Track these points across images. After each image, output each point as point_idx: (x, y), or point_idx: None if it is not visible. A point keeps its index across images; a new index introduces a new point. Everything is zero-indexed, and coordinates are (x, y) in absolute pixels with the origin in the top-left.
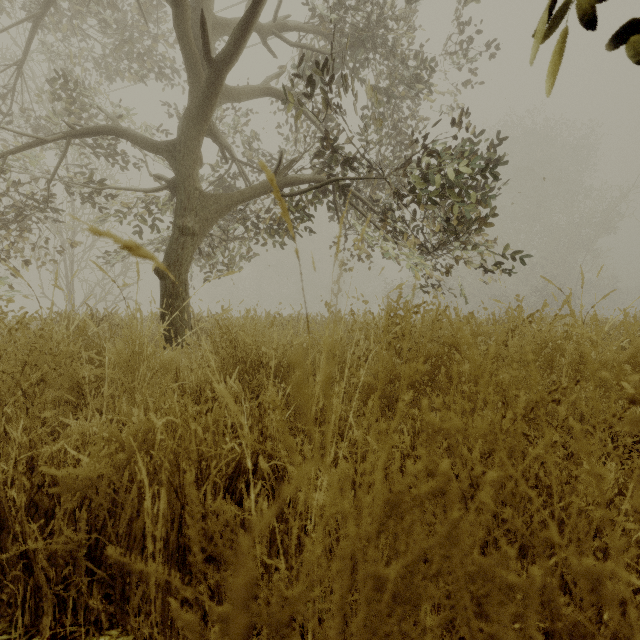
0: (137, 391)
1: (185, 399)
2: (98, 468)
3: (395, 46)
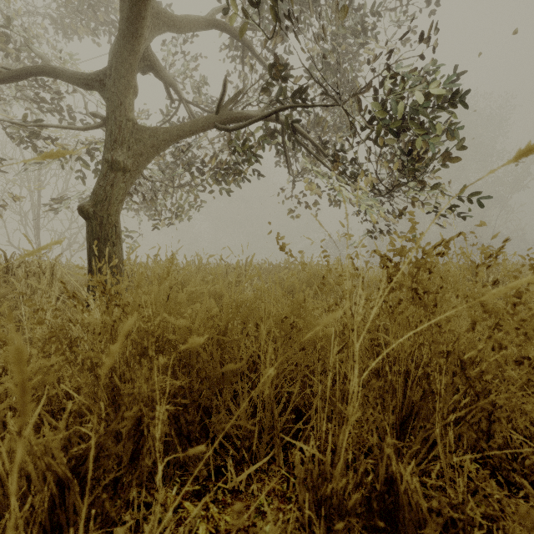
0: None
1: None
2: None
3: None
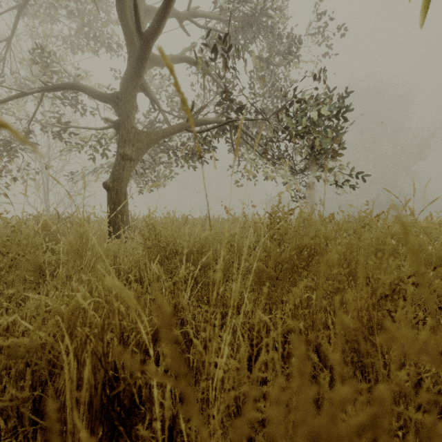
0: (84, 272)
1: (114, 280)
2: (43, 336)
3: (274, 27)
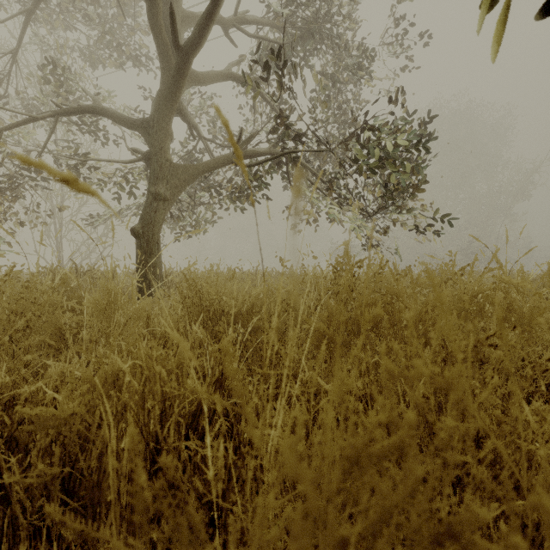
0: (112, 336)
1: (152, 343)
2: (72, 406)
3: (340, 36)
